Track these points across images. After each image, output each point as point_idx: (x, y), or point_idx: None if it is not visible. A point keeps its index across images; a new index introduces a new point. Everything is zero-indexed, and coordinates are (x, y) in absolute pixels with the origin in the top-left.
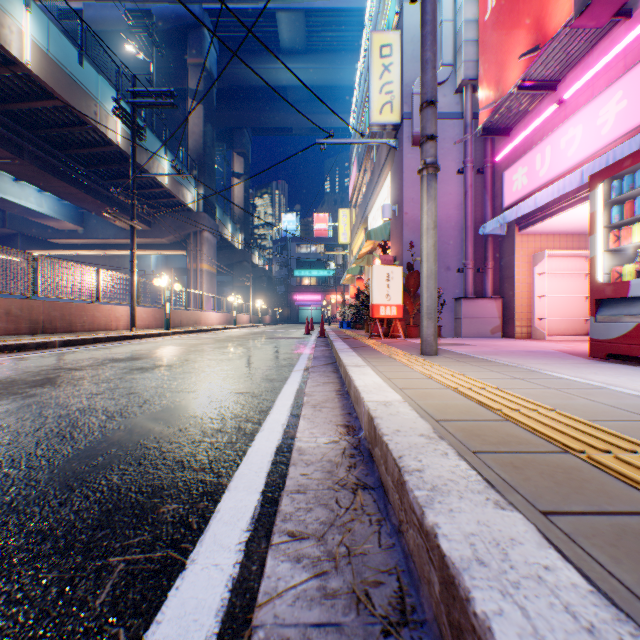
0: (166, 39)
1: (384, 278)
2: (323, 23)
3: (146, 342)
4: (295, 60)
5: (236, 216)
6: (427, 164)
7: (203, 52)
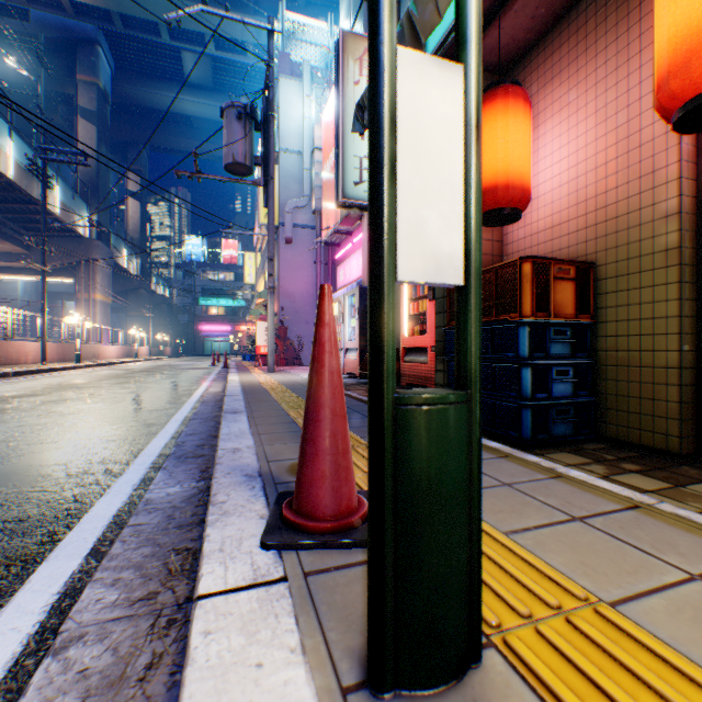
0: (49, 46)
1: (264, 330)
2: (231, 70)
3: (75, 373)
4: (202, 95)
5: (132, 239)
6: (270, 287)
7: (97, 71)
